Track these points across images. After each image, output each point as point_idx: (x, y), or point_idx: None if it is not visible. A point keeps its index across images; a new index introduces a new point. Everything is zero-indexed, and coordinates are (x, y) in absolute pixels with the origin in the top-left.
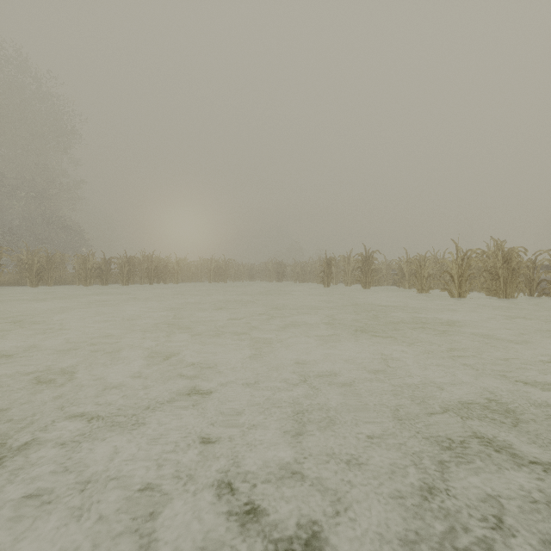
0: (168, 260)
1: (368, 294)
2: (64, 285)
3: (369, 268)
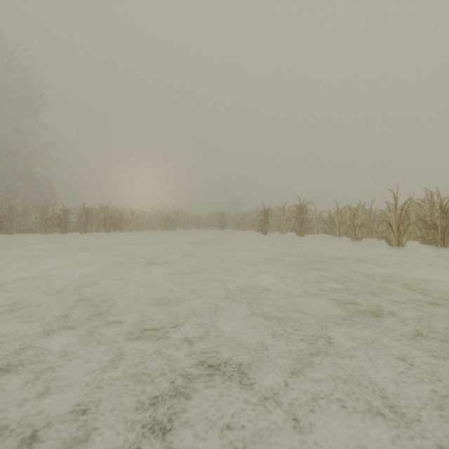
0: (123, 211)
1: (302, 242)
2: (27, 233)
3: (303, 217)
